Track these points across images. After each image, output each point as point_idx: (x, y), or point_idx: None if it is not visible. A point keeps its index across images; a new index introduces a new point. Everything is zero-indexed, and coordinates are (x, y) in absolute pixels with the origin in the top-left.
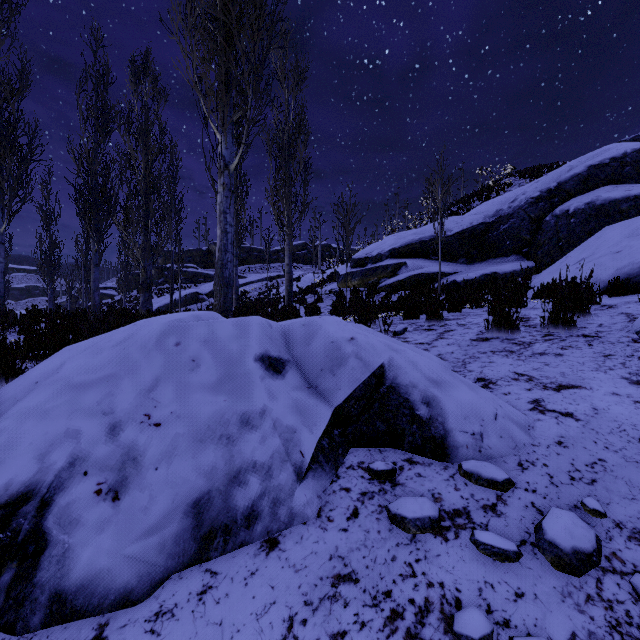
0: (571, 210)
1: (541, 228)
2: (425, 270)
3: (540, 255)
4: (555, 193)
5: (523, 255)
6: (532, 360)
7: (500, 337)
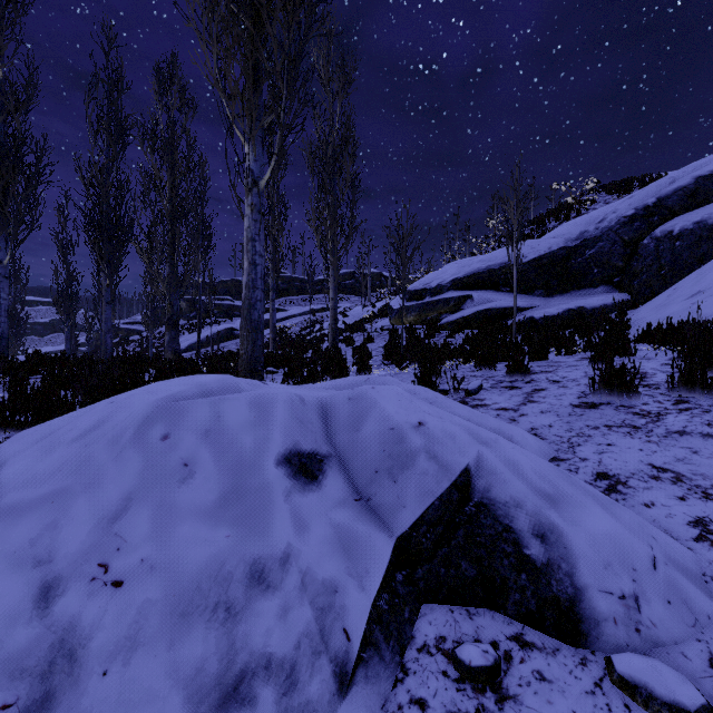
0: (676, 231)
1: (637, 253)
2: (495, 304)
3: (636, 286)
4: (654, 211)
5: (614, 286)
6: (670, 443)
7: (612, 402)
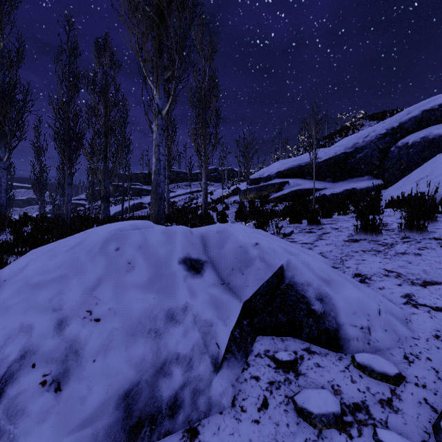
0: (410, 143)
1: (387, 156)
2: (302, 187)
3: (387, 175)
4: (397, 130)
5: (374, 175)
6: (396, 259)
7: (367, 239)
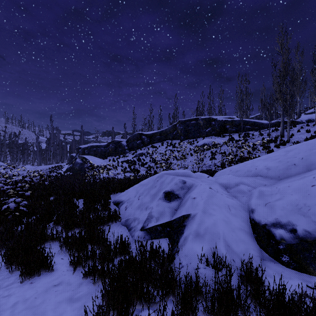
0: None
1: None
2: None
3: None
4: None
5: None
6: None
7: None
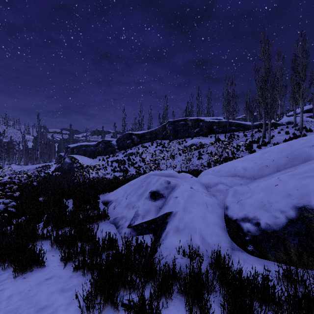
0: None
1: None
2: (310, 115)
3: None
4: None
5: None
6: None
7: None
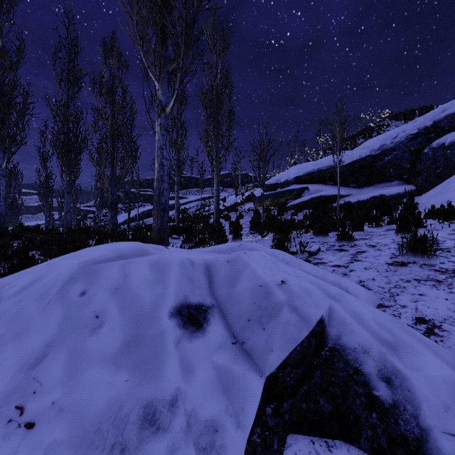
0: (447, 143)
1: (420, 158)
2: (324, 193)
3: (420, 180)
4: (431, 130)
5: (404, 180)
6: None
7: (417, 262)
